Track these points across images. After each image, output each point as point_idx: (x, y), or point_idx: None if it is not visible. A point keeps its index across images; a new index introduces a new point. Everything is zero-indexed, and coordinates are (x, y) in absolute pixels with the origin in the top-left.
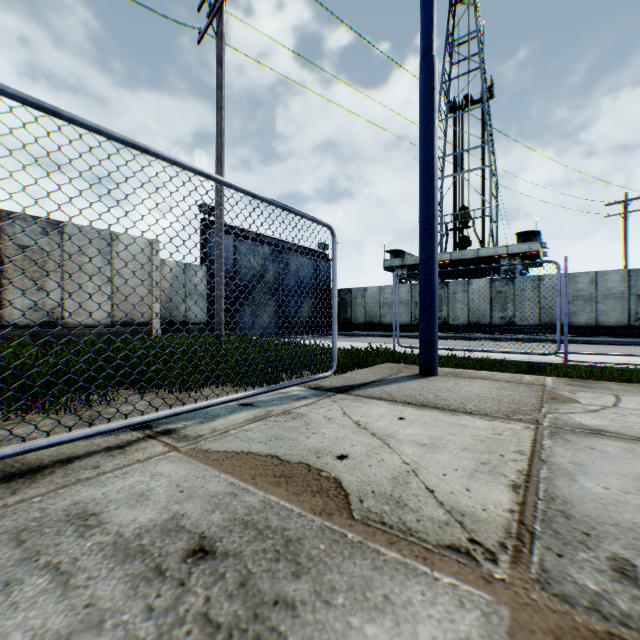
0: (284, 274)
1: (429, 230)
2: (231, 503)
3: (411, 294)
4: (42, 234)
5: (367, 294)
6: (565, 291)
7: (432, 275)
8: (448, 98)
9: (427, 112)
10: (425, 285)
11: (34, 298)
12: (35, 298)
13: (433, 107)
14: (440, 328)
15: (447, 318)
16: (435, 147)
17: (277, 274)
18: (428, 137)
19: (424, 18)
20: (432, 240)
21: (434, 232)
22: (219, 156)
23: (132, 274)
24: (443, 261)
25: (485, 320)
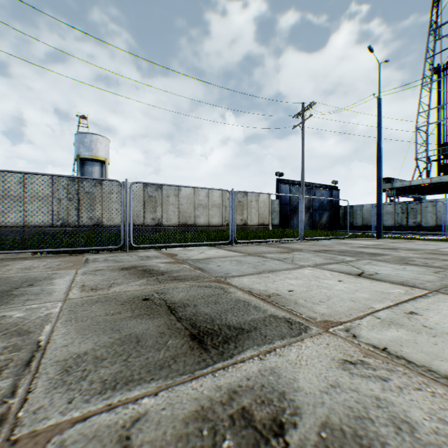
0: (313, 200)
1: (378, 197)
2: (338, 243)
3: (393, 208)
4: (242, 197)
5: (363, 208)
6: (445, 212)
7: (379, 210)
8: (431, 66)
9: (378, 163)
10: (377, 213)
11: (241, 217)
12: (241, 217)
13: (380, 162)
14: (414, 228)
15: (419, 222)
16: (381, 173)
17: (309, 200)
18: (378, 170)
19: (377, 135)
20: (379, 200)
21: (380, 198)
22: (302, 169)
23: (263, 207)
24: (423, 184)
25: (447, 223)
